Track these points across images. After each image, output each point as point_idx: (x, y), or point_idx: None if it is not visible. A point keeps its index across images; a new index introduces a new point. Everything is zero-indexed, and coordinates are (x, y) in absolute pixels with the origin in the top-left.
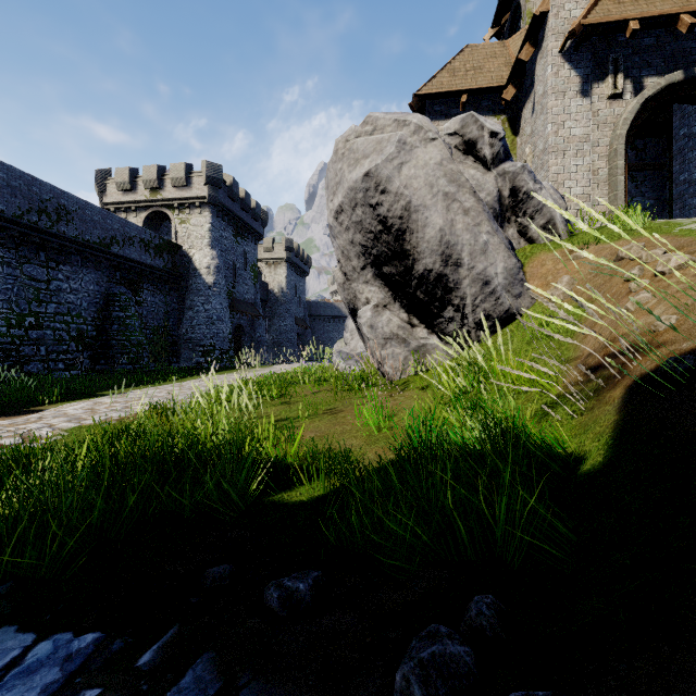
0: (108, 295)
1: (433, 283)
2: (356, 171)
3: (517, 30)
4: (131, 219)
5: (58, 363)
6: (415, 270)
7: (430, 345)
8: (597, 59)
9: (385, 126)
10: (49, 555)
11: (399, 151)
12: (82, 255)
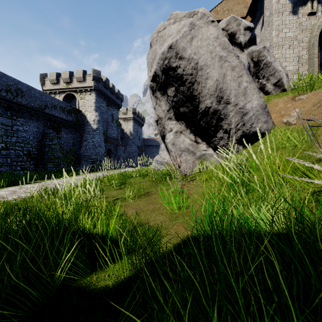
0: (43, 133)
1: (211, 115)
2: (163, 47)
3: None
4: (57, 97)
5: (17, 167)
6: (200, 108)
7: (208, 154)
8: None
9: (181, 18)
10: None
11: (191, 30)
12: (29, 113)
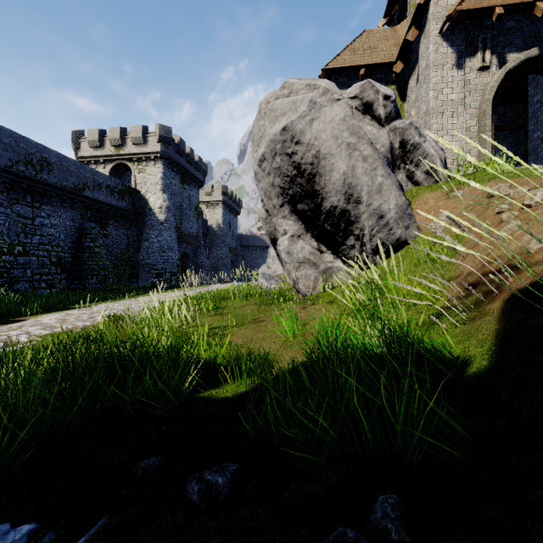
0: (81, 229)
1: (338, 217)
2: (275, 126)
3: (404, 19)
4: (99, 169)
5: (41, 283)
6: (324, 206)
7: (335, 267)
8: (469, 38)
9: (299, 90)
10: (1, 447)
11: (310, 109)
12: (60, 197)
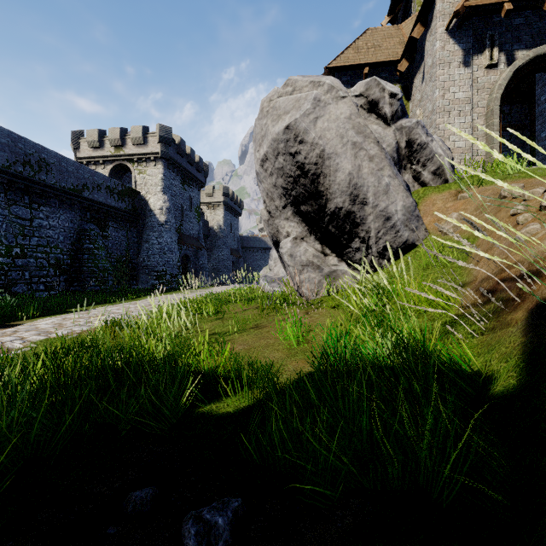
0: (80, 230)
1: (343, 219)
2: (278, 125)
3: (408, 17)
4: (99, 170)
5: (39, 285)
6: (328, 208)
7: (339, 271)
8: (476, 35)
9: (303, 87)
10: None
11: (315, 107)
12: (59, 198)
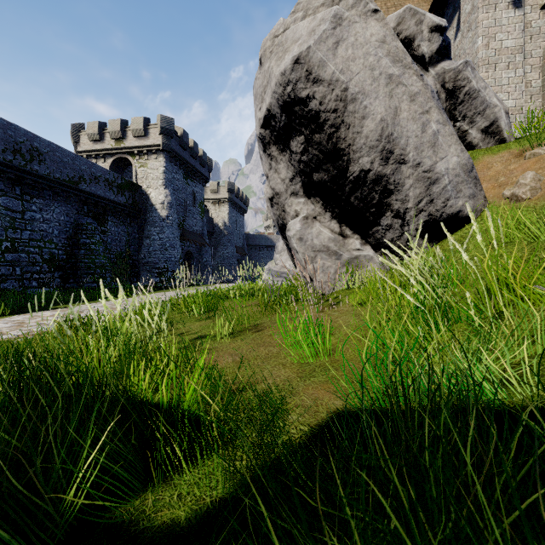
0: (76, 225)
1: (370, 186)
2: (284, 62)
3: None
4: (100, 164)
5: (32, 282)
6: (350, 172)
7: (363, 256)
8: None
9: (317, 8)
10: None
11: (334, 29)
12: (53, 190)
